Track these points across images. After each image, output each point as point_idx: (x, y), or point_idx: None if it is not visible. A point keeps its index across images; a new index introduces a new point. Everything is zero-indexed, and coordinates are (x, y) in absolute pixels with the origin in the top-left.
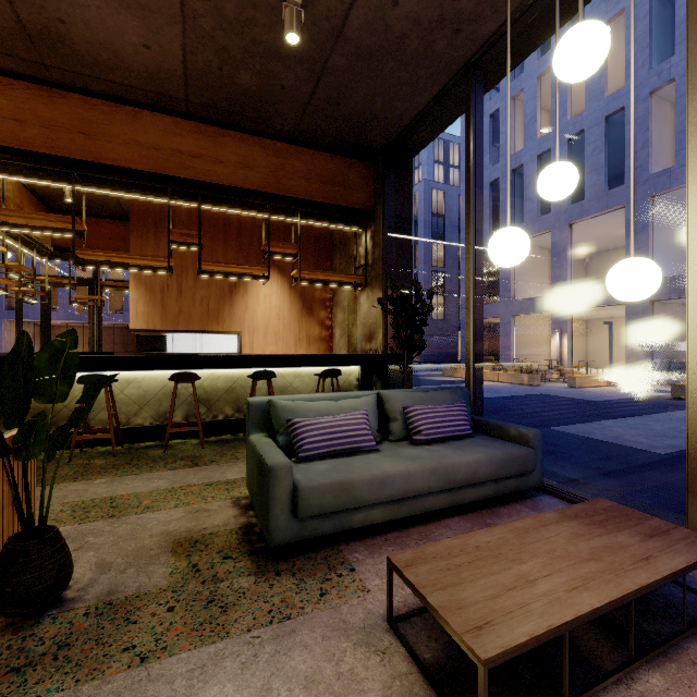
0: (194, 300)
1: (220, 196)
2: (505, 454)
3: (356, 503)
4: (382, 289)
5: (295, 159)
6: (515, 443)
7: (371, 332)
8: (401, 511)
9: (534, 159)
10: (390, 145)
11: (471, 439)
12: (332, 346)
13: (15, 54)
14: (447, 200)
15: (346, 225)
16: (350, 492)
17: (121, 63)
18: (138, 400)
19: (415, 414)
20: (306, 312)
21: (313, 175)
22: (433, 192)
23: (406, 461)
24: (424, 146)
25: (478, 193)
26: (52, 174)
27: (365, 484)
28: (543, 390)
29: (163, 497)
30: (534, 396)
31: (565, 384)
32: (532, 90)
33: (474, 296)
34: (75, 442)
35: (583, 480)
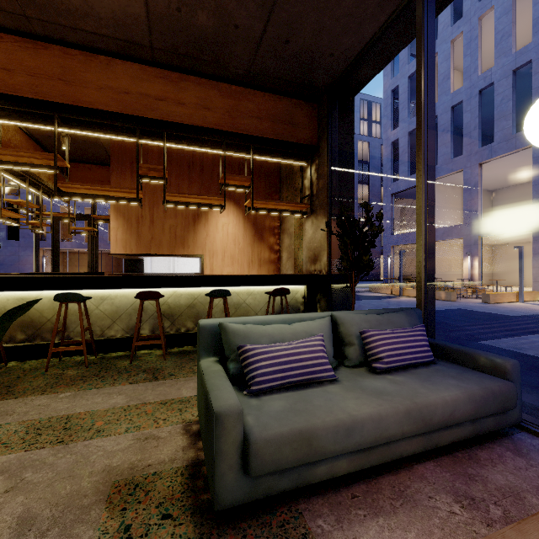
0: (163, 228)
1: (182, 135)
2: (485, 390)
3: (319, 456)
4: (326, 215)
5: (248, 100)
6: (488, 374)
7: (316, 255)
8: (369, 460)
9: (447, 110)
10: (334, 83)
11: (434, 366)
12: (280, 268)
13: (1, 8)
14: (370, 150)
15: (293, 160)
16: (311, 443)
17: (91, 10)
18: (111, 314)
19: (374, 339)
20: (258, 238)
21: (263, 115)
22: (359, 143)
23: (373, 398)
24: (365, 83)
25: (430, 113)
26: (39, 118)
27: (329, 432)
28: (460, 305)
29: (117, 417)
30: (454, 311)
31: (478, 300)
32: (445, 53)
33: (425, 217)
34: (56, 352)
35: (535, 402)
